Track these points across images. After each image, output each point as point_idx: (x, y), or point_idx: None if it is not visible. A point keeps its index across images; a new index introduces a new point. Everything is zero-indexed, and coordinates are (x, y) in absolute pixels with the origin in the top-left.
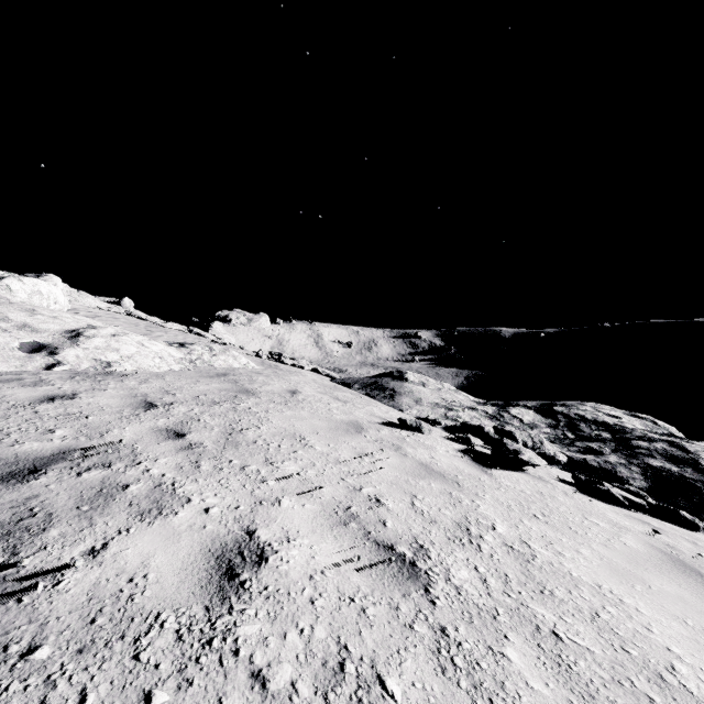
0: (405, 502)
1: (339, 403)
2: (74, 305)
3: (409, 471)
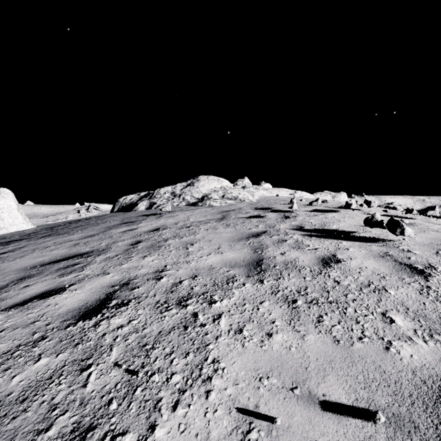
0: None
1: None
2: None
3: None
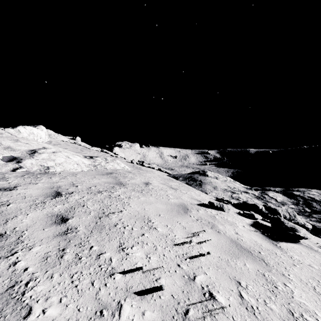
0: (233, 293)
1: (172, 190)
2: (51, 139)
3: (226, 249)
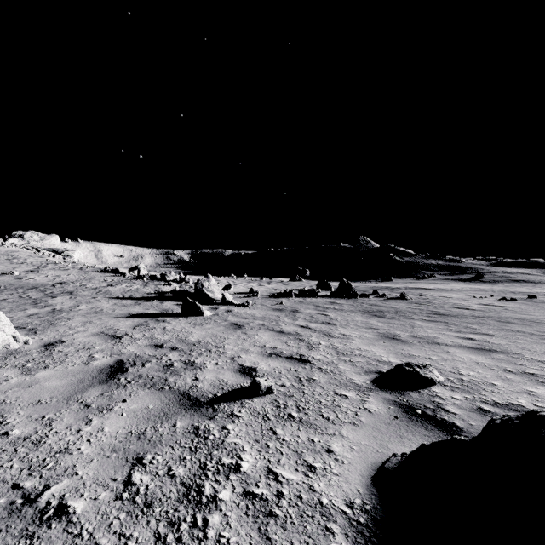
0: None
1: None
2: None
3: None
